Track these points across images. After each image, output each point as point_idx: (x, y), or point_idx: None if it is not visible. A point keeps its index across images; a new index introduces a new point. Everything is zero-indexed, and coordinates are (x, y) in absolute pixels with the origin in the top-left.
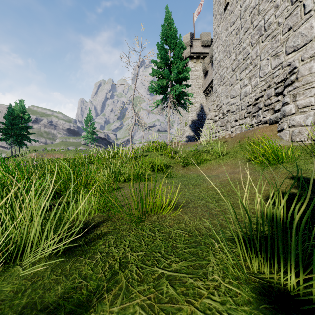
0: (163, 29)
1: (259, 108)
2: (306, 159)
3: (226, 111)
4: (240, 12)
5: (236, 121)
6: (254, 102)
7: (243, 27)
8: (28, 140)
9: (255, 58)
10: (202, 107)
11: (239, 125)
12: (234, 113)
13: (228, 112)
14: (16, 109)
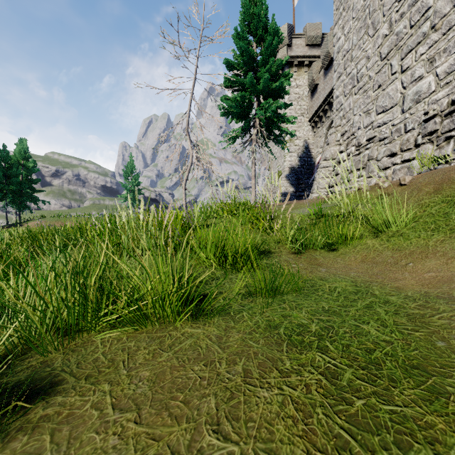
0: (244, 6)
1: None
2: None
3: (365, 140)
4: None
5: (392, 156)
6: (447, 107)
7: None
8: (34, 201)
9: (448, 12)
10: (307, 145)
11: (403, 162)
12: (387, 141)
13: (370, 142)
14: (15, 152)
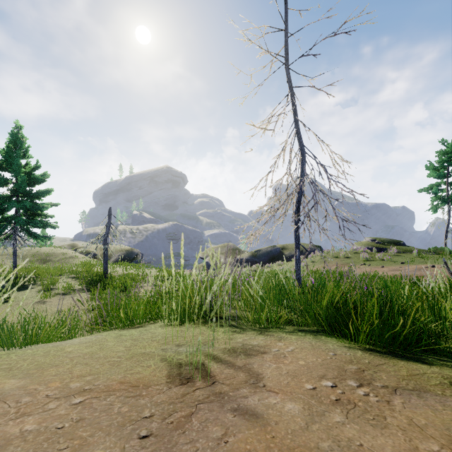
0: None
1: None
2: None
3: None
4: None
5: None
6: None
7: None
8: None
9: None
10: None
11: None
12: None
13: None
14: None
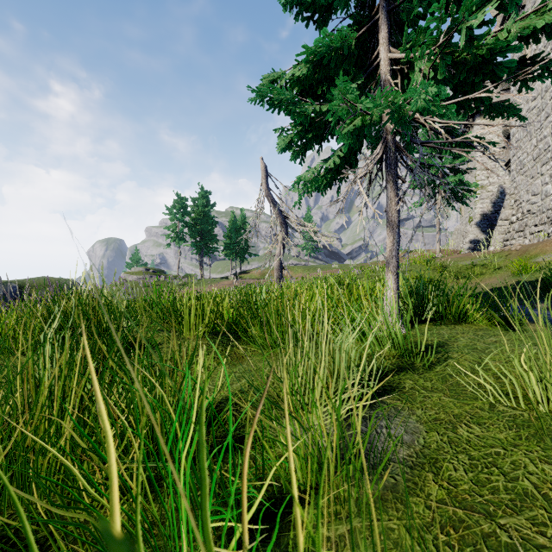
0: None
1: None
2: (546, 271)
3: (525, 211)
4: (541, 89)
5: (536, 226)
6: None
7: (544, 111)
8: (249, 255)
9: None
10: (502, 190)
11: (539, 232)
12: (534, 215)
13: (527, 213)
14: (238, 219)
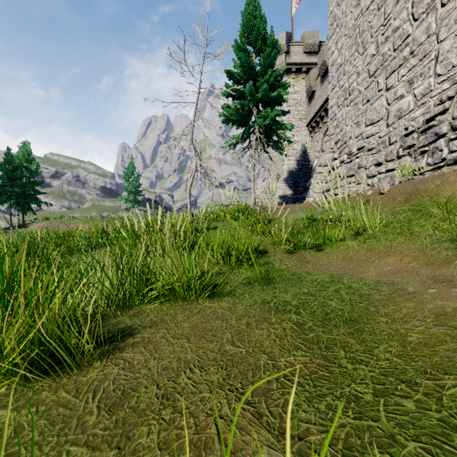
0: (244, 18)
1: (437, 134)
2: None
3: (355, 149)
4: None
5: (378, 165)
6: (423, 125)
7: None
8: (37, 203)
9: (423, 41)
10: (305, 149)
11: (387, 172)
12: (374, 151)
13: (360, 152)
14: (19, 155)
